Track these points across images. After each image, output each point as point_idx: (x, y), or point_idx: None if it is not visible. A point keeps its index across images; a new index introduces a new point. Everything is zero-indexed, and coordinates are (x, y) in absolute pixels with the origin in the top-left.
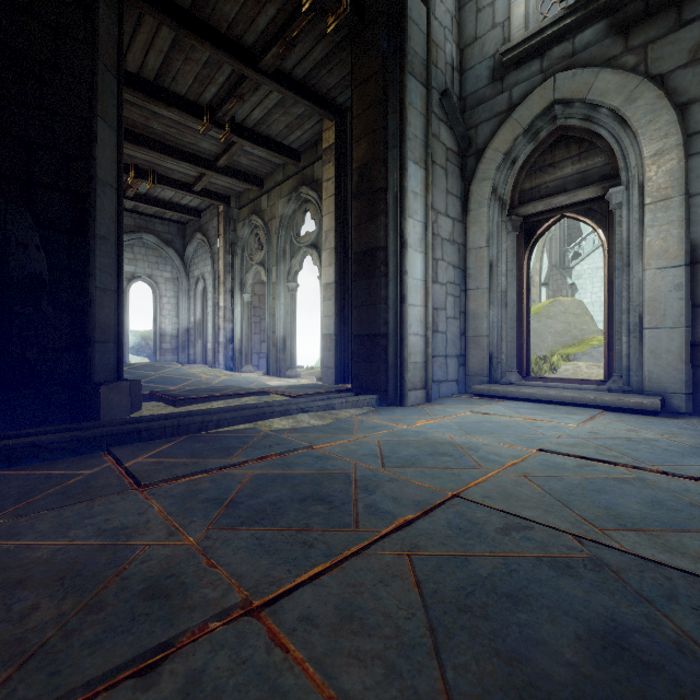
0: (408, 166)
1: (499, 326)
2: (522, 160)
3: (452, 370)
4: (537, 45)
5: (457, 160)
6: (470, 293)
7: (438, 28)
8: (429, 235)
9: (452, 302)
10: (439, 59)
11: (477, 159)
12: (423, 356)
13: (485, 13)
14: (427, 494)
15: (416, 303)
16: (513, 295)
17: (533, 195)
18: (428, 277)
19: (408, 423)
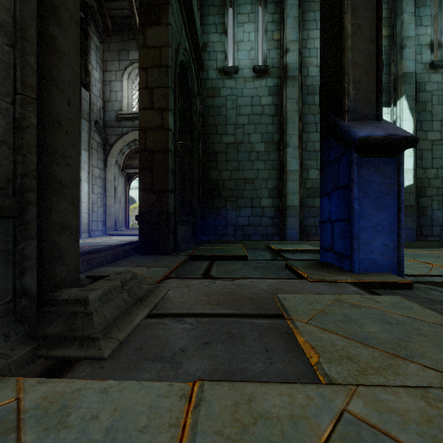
0: (82, 152)
1: (118, 210)
2: (126, 154)
3: (100, 226)
4: (131, 117)
5: (102, 146)
6: (108, 197)
7: (94, 97)
8: (90, 177)
9: (100, 200)
10: (94, 109)
11: (110, 147)
12: (88, 220)
13: (113, 93)
14: (91, 245)
15: (85, 201)
16: (123, 200)
17: (130, 166)
18: (90, 192)
19: (83, 241)
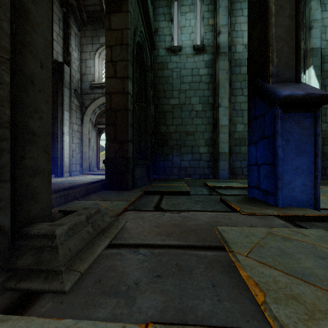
0: (64, 112)
1: (92, 156)
2: (97, 113)
3: (78, 168)
4: (101, 86)
5: (80, 108)
6: (84, 146)
7: (73, 71)
8: (71, 131)
9: (78, 148)
10: (74, 80)
11: (86, 109)
12: (69, 163)
13: (88, 69)
14: (70, 182)
15: (67, 149)
16: (95, 148)
17: (100, 123)
18: (70, 142)
19: (65, 179)
